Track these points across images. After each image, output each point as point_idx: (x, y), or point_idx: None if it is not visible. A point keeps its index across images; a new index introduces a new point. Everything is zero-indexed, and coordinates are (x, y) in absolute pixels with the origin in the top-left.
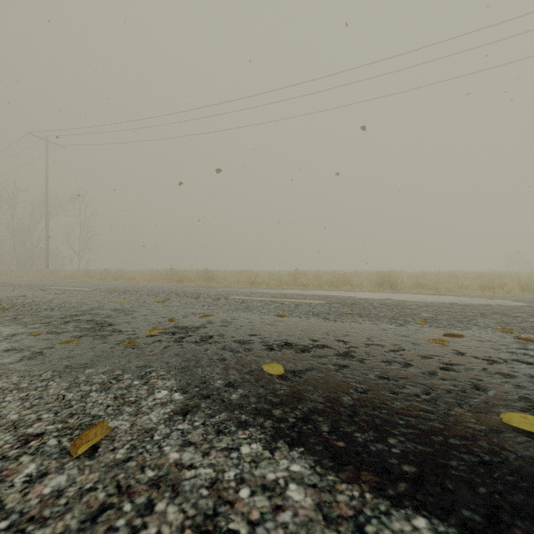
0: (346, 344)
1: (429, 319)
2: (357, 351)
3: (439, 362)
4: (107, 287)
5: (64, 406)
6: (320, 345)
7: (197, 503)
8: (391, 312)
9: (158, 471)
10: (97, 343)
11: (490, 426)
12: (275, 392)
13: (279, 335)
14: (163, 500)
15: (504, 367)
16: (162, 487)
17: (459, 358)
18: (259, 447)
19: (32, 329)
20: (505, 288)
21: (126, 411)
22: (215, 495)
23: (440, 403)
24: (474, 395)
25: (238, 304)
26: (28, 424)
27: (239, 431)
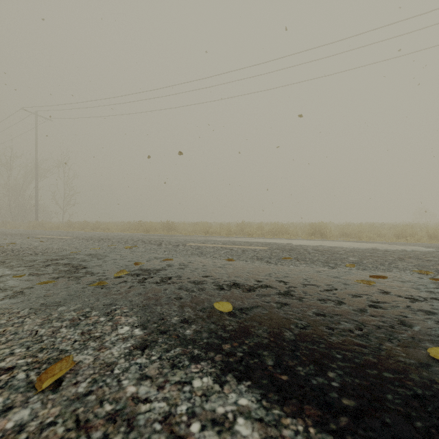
0: (286, 284)
1: (356, 263)
2: (296, 291)
3: (367, 300)
4: (85, 236)
5: (36, 341)
6: (264, 285)
7: (150, 438)
8: (323, 256)
9: (116, 404)
10: (71, 283)
11: (419, 360)
12: (225, 328)
13: (229, 276)
14: (119, 435)
15: (425, 305)
16: (118, 422)
17: (385, 296)
18: (209, 381)
19: (16, 272)
20: (416, 236)
21: (91, 346)
22: (168, 429)
23: (372, 338)
24: (401, 330)
25: (194, 250)
26: (1, 358)
27: (192, 365)
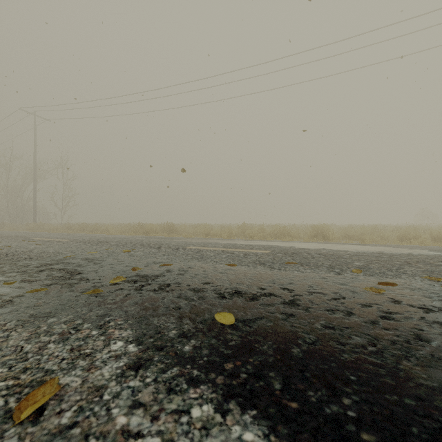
0: (291, 292)
1: (362, 268)
2: (302, 299)
3: (378, 311)
4: (82, 238)
5: (20, 359)
6: (268, 293)
7: None
8: (328, 261)
9: (103, 440)
10: (64, 291)
11: (441, 383)
12: (227, 343)
13: (230, 283)
14: None
15: (440, 316)
16: None
17: (396, 306)
18: (210, 409)
19: (8, 278)
20: (419, 239)
21: (79, 365)
22: None
23: (388, 355)
24: (418, 346)
25: (194, 254)
26: None
27: (191, 389)
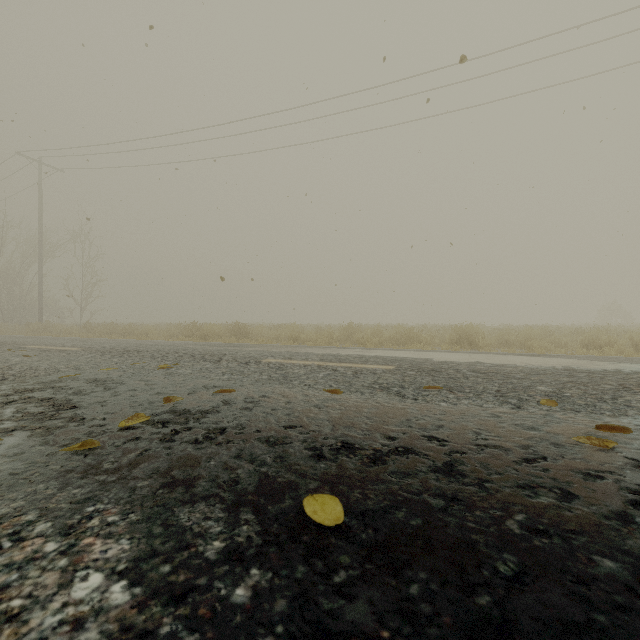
0: (444, 445)
1: (553, 397)
2: (467, 462)
3: (621, 488)
4: (103, 346)
5: None
6: (401, 447)
7: None
8: (492, 384)
9: None
10: (31, 444)
11: None
12: (328, 579)
13: (333, 426)
14: None
15: None
16: None
17: None
18: None
19: None
20: (615, 346)
21: None
22: None
23: None
24: None
25: (272, 372)
26: None
27: None
